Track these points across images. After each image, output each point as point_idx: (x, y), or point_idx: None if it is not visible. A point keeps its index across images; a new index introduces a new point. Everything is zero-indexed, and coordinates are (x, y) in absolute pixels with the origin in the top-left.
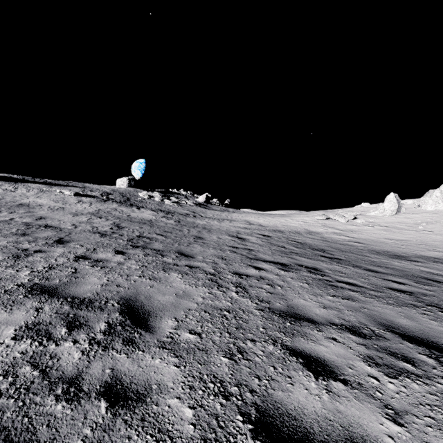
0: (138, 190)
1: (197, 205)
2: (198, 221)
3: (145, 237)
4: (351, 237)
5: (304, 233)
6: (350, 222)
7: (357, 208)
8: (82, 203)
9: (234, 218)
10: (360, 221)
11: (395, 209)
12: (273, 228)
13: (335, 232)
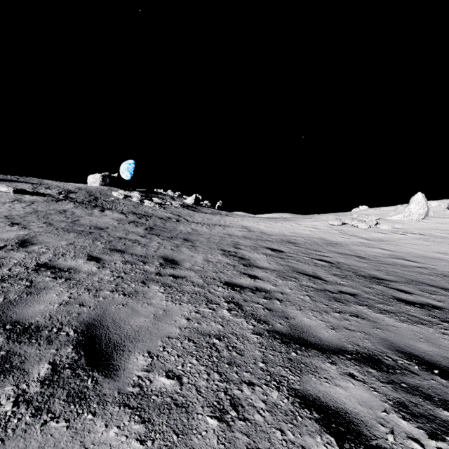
0: (114, 188)
1: (184, 207)
2: (181, 227)
3: (53, 267)
4: (389, 249)
5: (324, 244)
6: (373, 228)
7: (372, 211)
8: (17, 202)
9: (228, 223)
10: (385, 227)
11: (424, 212)
12: (280, 236)
13: (363, 243)
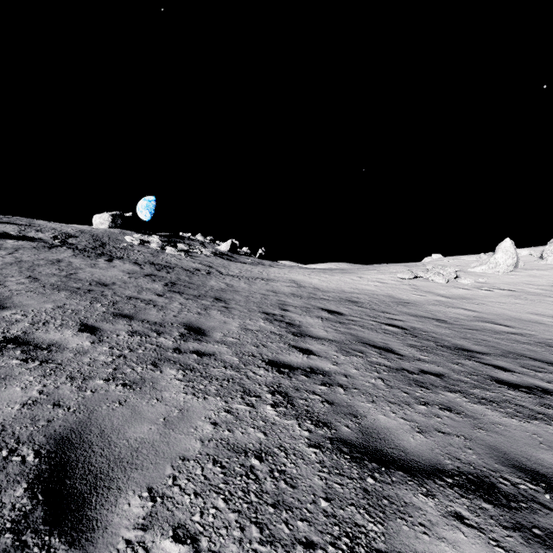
0: (128, 231)
1: (218, 255)
2: (212, 282)
3: (26, 343)
4: (473, 310)
5: (393, 304)
6: (452, 283)
7: (450, 261)
8: None
9: (272, 276)
10: (467, 282)
11: (513, 263)
12: (338, 293)
13: (441, 302)
